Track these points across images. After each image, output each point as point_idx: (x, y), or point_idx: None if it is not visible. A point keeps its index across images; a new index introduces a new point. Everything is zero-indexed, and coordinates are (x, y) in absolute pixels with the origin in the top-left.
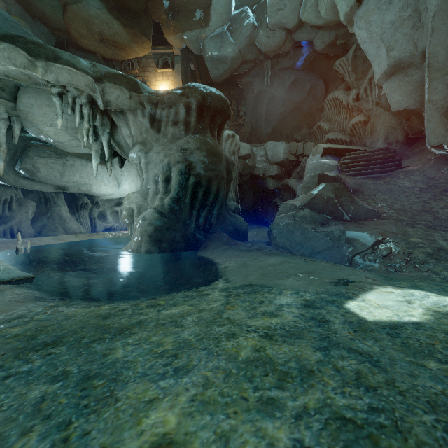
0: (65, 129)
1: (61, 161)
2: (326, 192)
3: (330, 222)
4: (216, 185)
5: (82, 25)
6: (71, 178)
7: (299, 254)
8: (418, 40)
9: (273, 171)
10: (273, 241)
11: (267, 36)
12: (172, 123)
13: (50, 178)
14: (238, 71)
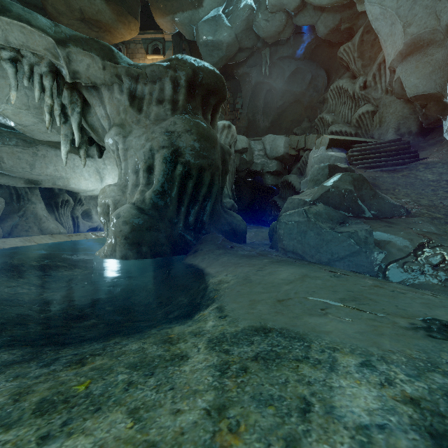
0: (26, 108)
1: (30, 150)
2: (343, 184)
3: (350, 220)
4: (209, 176)
5: (59, 0)
6: (44, 171)
7: (314, 261)
8: (441, 12)
9: (272, 166)
10: (279, 244)
11: (265, 20)
12: (156, 101)
13: (16, 169)
14: (234, 60)
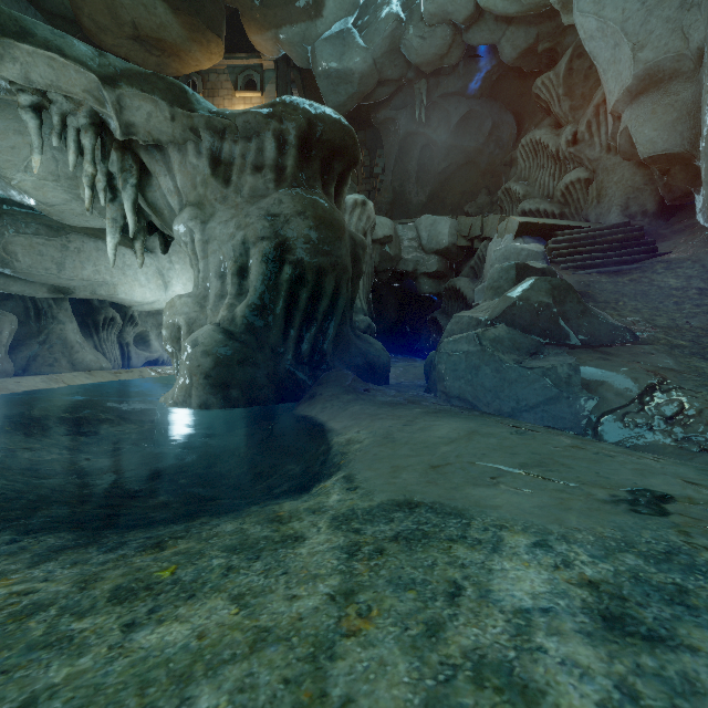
0: (54, 178)
1: (58, 242)
2: (536, 295)
3: (546, 349)
4: (333, 281)
5: (101, 9)
6: (78, 273)
7: (490, 411)
8: (690, 28)
9: (430, 265)
10: (439, 386)
11: (420, 36)
12: (252, 168)
13: (37, 271)
14: (371, 99)
